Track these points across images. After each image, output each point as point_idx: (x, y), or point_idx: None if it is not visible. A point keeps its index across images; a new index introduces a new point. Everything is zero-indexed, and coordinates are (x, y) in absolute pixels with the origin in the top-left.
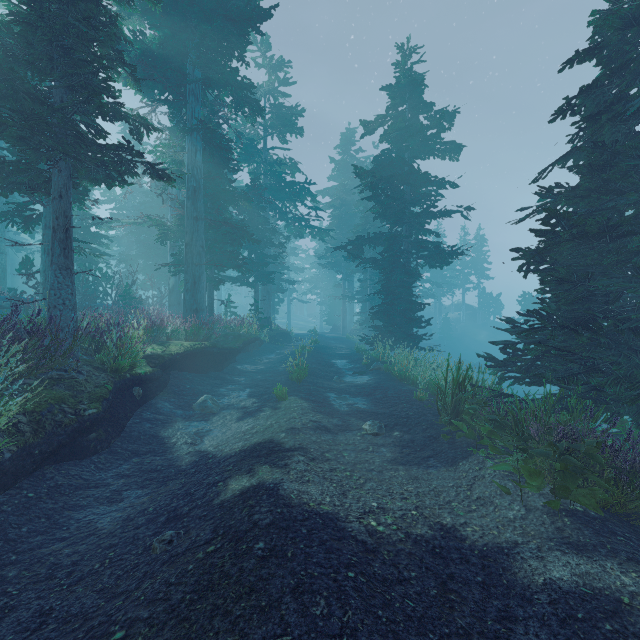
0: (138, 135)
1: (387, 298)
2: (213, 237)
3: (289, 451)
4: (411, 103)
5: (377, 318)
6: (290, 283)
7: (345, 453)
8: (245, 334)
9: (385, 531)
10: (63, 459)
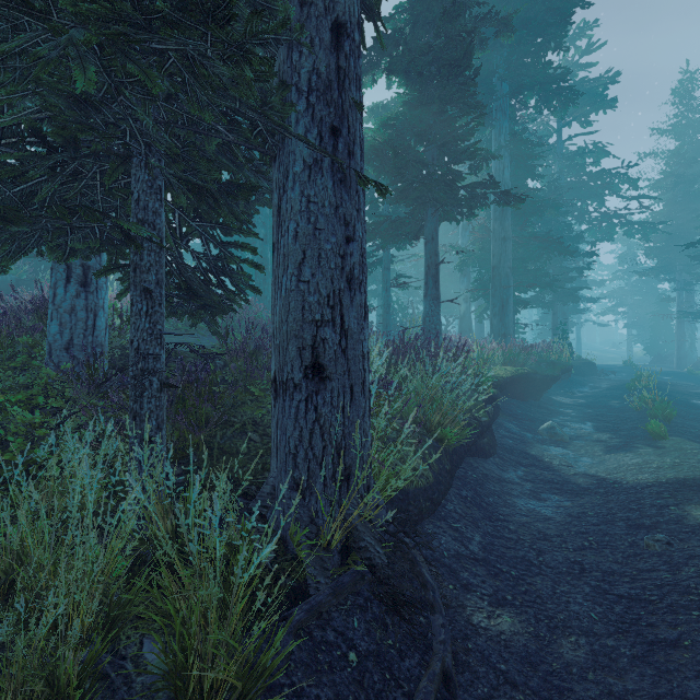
0: (476, 169)
1: None
2: (518, 256)
3: None
4: None
5: None
6: (589, 301)
7: None
8: (559, 361)
9: None
10: (473, 455)
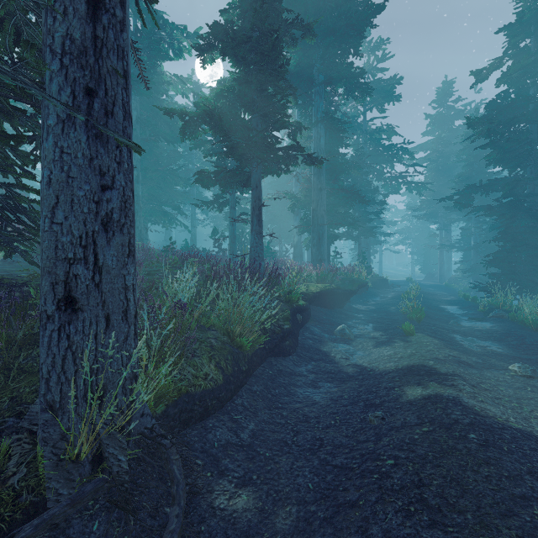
0: (293, 136)
1: (506, 245)
2: (331, 202)
3: (447, 375)
4: (537, 34)
5: (493, 266)
6: (385, 235)
7: (500, 387)
8: (358, 279)
9: None
10: (276, 355)
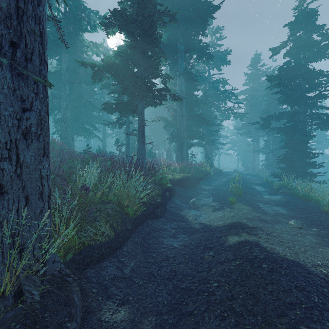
0: (164, 82)
1: (289, 150)
2: (188, 124)
3: (253, 228)
4: (306, 29)
5: (282, 162)
6: (221, 144)
7: (283, 234)
8: (204, 171)
9: None
10: (152, 218)
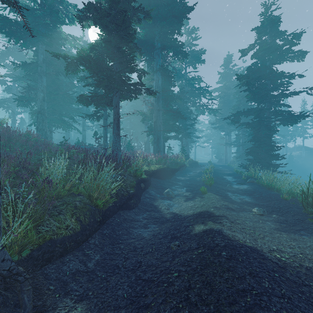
0: (140, 77)
1: (255, 144)
2: (165, 118)
3: (219, 217)
4: (271, 34)
5: (249, 154)
6: (197, 138)
7: (246, 222)
8: (180, 162)
9: (286, 260)
10: (124, 209)
